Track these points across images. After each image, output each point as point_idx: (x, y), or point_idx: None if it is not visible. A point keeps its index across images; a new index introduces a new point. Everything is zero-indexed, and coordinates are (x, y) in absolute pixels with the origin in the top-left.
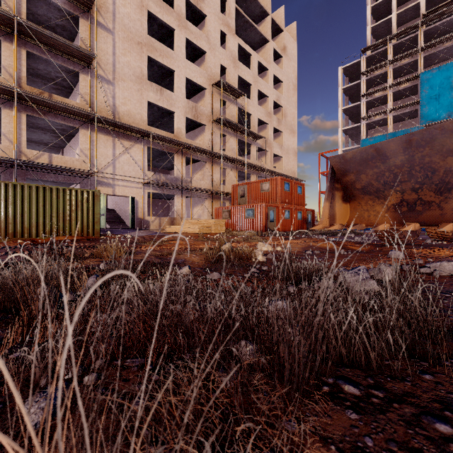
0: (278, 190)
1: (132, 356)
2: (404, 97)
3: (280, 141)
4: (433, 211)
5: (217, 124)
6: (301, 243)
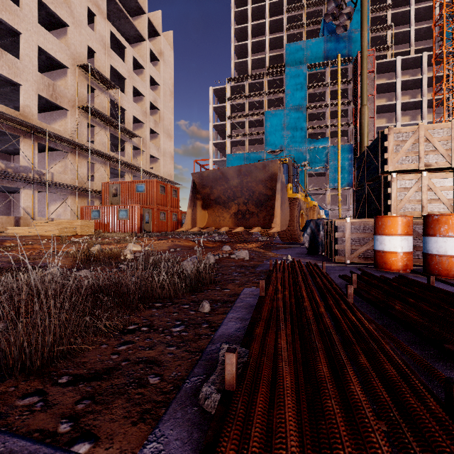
0: (154, 192)
1: (28, 316)
2: (256, 126)
3: (157, 143)
4: (254, 219)
5: (84, 112)
6: (168, 243)
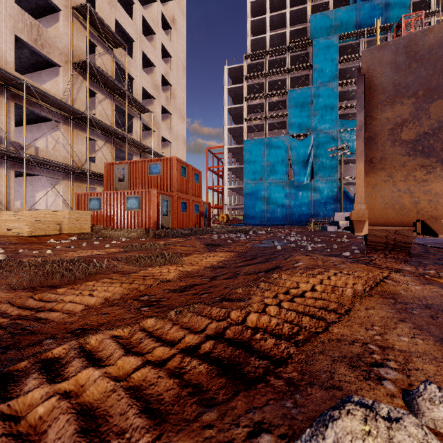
0: (173, 175)
1: None
2: (275, 109)
3: (169, 125)
4: None
5: (81, 72)
6: None
